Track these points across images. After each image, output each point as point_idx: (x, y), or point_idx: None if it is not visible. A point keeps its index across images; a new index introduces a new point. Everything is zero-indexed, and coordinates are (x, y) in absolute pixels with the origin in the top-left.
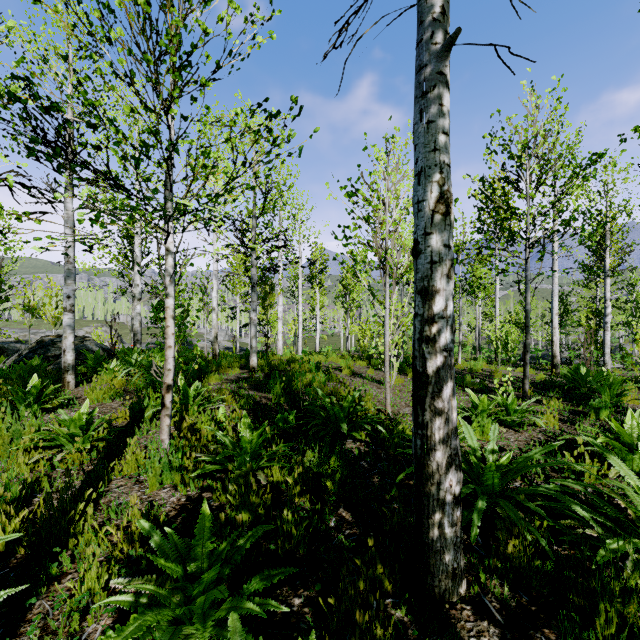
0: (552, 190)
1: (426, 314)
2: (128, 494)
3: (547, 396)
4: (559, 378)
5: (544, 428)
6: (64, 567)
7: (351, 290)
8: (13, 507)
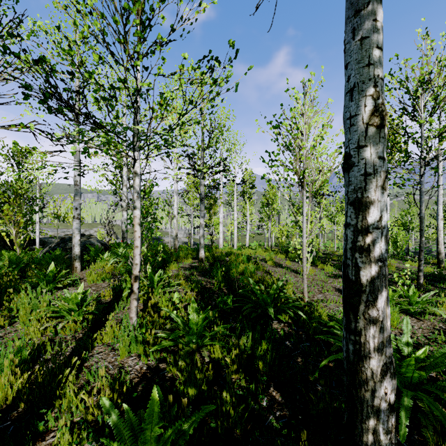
0: (438, 119)
1: (359, 224)
2: (105, 360)
3: (438, 287)
4: (444, 271)
5: (443, 317)
6: (49, 425)
7: (272, 202)
8: (20, 369)
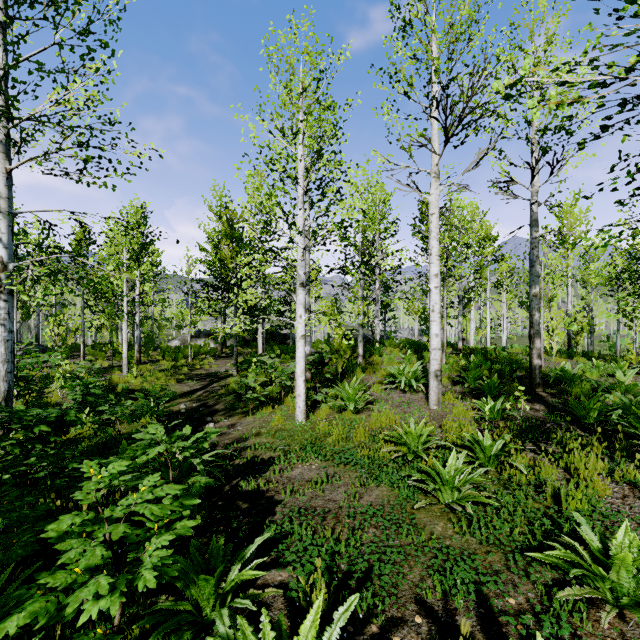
0: None
1: (531, 321)
2: None
3: None
4: None
5: None
6: None
7: None
8: None
